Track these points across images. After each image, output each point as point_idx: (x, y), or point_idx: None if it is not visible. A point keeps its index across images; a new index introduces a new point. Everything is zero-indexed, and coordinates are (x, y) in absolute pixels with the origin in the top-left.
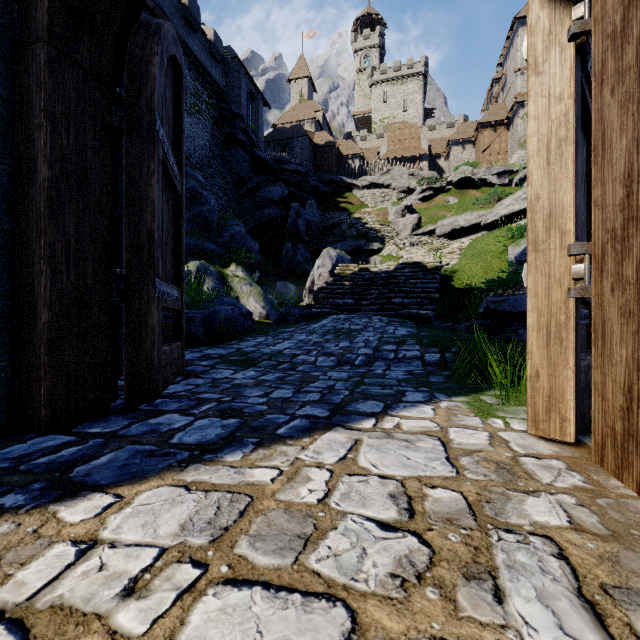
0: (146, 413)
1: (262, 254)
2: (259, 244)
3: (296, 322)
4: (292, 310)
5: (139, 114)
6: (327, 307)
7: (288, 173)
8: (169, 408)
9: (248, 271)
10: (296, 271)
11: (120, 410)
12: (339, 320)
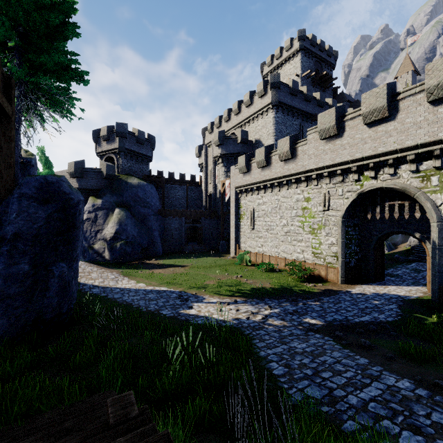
0: (384, 282)
1: None
2: None
3: (402, 261)
4: (400, 257)
5: (383, 253)
6: (415, 257)
7: None
8: (386, 282)
9: None
10: None
11: (381, 281)
12: (418, 264)
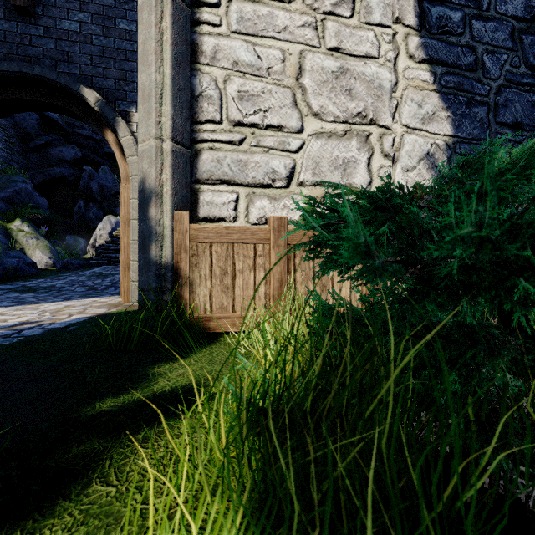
0: None
1: (52, 208)
2: (49, 198)
3: (76, 269)
4: (73, 261)
5: None
6: (103, 259)
7: (82, 137)
8: None
9: (35, 226)
10: (88, 226)
11: None
12: (107, 268)
